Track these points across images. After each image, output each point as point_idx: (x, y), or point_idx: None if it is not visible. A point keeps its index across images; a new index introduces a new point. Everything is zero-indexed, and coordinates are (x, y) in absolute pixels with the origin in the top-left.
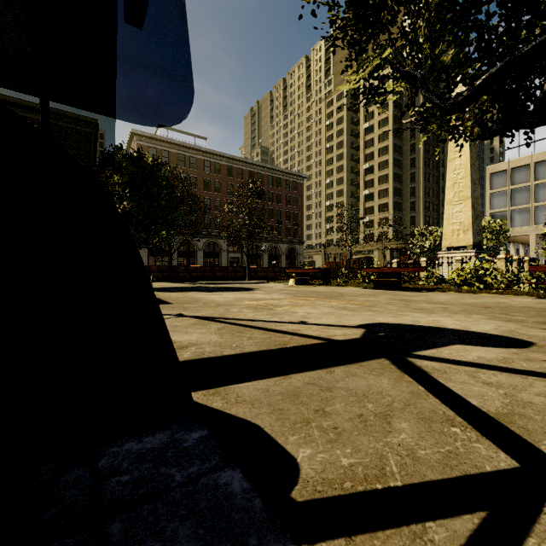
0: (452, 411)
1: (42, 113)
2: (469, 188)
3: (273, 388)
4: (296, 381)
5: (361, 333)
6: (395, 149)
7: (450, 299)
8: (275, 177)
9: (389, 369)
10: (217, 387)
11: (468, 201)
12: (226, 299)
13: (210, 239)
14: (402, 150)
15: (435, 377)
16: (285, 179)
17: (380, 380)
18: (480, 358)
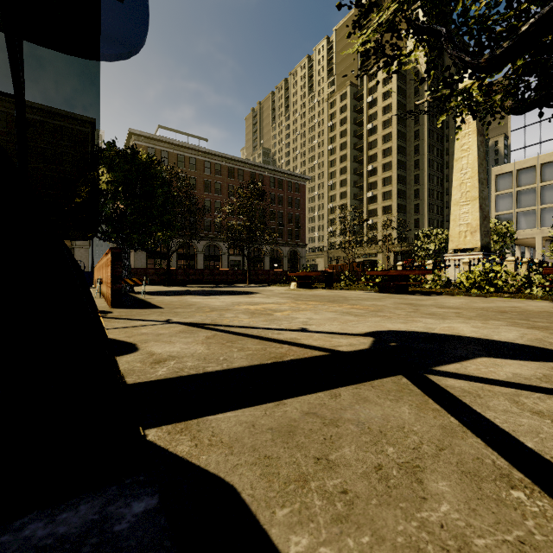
0: (504, 459)
1: (16, 98)
2: (477, 188)
3: (261, 421)
4: (292, 410)
5: (369, 343)
6: (399, 151)
7: (461, 303)
8: (277, 178)
9: (408, 392)
10: (189, 420)
11: (476, 202)
12: (222, 303)
13: (210, 241)
14: (406, 151)
15: (468, 403)
16: (287, 181)
17: (400, 408)
18: (516, 376)
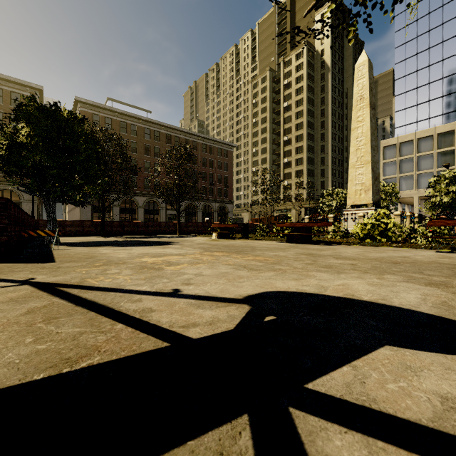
0: None
1: None
2: (369, 153)
3: None
4: None
5: (239, 318)
6: (308, 125)
7: (357, 252)
8: (209, 145)
9: None
10: None
11: (369, 165)
12: (128, 254)
13: (150, 198)
14: (314, 126)
15: None
16: (217, 147)
17: None
18: (448, 406)
